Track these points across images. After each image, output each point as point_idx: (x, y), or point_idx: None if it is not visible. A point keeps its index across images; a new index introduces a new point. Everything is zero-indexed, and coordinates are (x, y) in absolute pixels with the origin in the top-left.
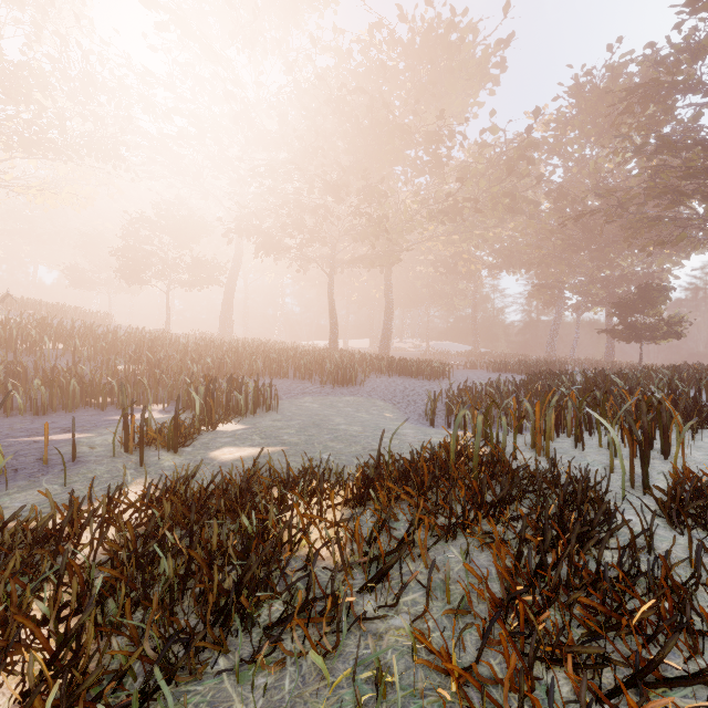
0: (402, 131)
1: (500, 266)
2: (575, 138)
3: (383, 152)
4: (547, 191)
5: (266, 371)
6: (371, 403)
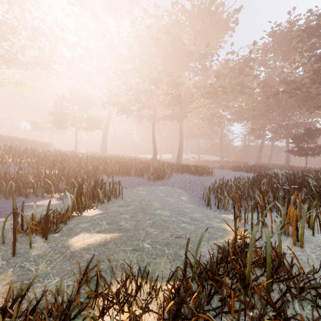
0: (188, 53)
1: (234, 119)
2: (271, 57)
3: (178, 63)
4: (258, 83)
5: (120, 172)
6: (173, 190)
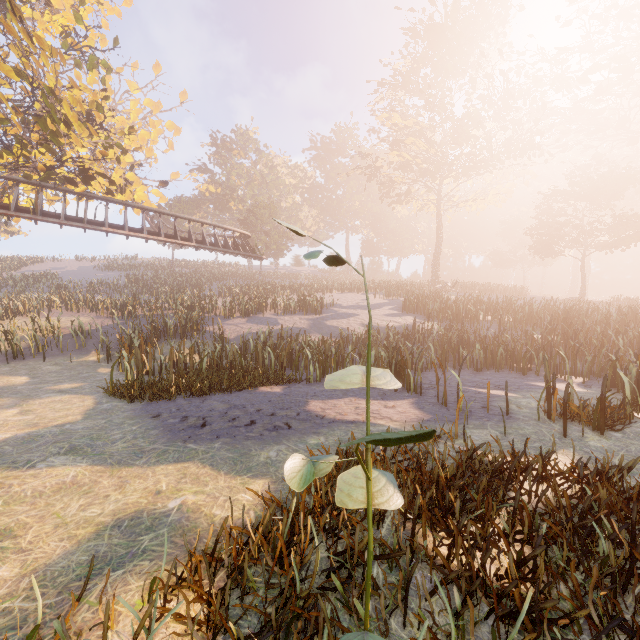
0: None
1: None
2: None
3: None
4: None
5: None
6: None
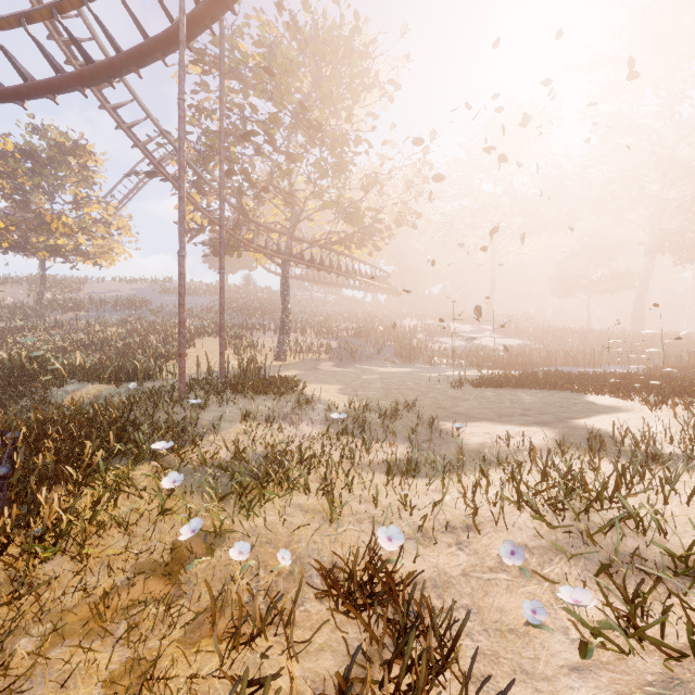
0: None
1: None
2: None
3: None
4: None
5: None
6: None
